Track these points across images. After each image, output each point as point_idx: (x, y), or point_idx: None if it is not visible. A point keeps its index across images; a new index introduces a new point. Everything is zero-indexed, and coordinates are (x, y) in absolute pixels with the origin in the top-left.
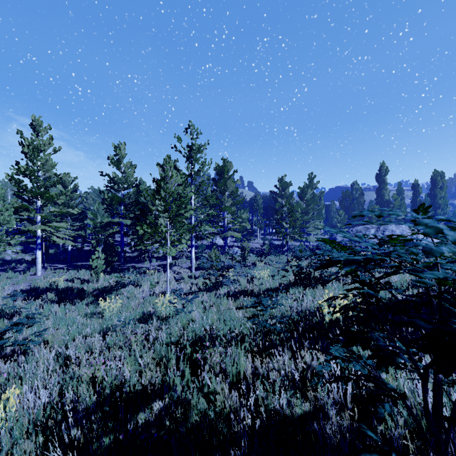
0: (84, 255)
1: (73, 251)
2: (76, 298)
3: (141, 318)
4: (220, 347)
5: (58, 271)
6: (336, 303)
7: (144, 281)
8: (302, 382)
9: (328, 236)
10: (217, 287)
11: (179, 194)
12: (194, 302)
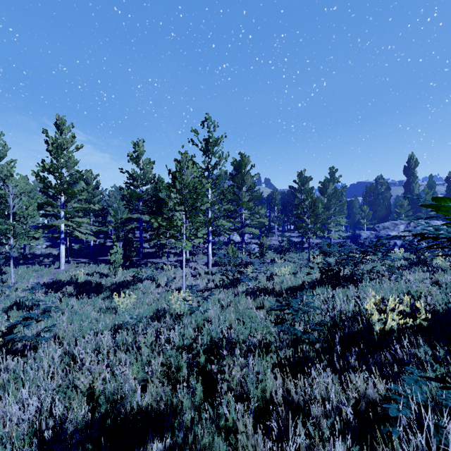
0: (106, 250)
1: (96, 246)
2: (94, 292)
3: (154, 316)
4: (240, 358)
5: (80, 265)
6: (387, 309)
7: (160, 277)
8: (355, 418)
9: (351, 233)
10: (235, 284)
11: (195, 187)
12: (210, 300)
